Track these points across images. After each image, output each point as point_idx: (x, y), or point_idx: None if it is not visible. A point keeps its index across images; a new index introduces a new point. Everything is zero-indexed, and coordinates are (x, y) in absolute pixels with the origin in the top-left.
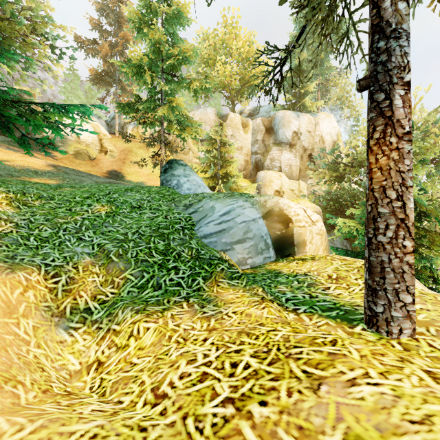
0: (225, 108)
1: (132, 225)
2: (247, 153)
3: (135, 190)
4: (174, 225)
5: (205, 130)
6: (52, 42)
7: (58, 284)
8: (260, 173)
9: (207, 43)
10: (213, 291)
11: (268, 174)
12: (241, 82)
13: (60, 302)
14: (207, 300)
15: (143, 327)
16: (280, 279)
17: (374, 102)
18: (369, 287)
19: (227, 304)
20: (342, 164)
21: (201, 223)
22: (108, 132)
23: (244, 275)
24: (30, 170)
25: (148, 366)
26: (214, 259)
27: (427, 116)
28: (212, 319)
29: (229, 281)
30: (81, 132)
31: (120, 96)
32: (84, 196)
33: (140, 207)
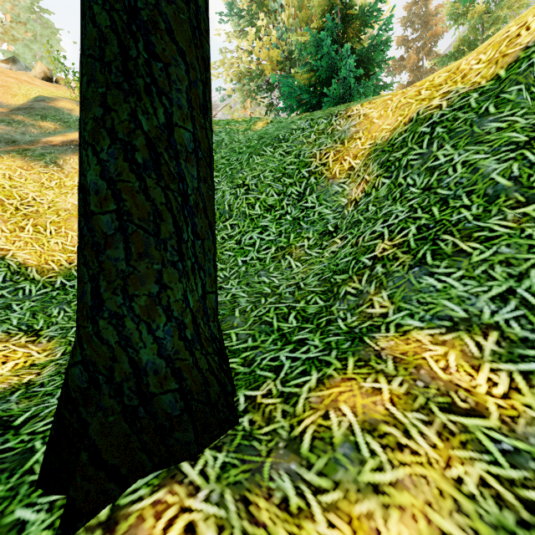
0: None
1: None
2: None
3: None
4: None
5: None
6: None
7: None
8: None
9: None
10: None
11: None
12: None
13: None
14: None
15: None
16: None
17: None
18: None
19: None
20: None
21: None
22: None
23: None
24: None
25: None
26: None
27: None
28: None
29: None
30: None
31: None
32: None
33: None
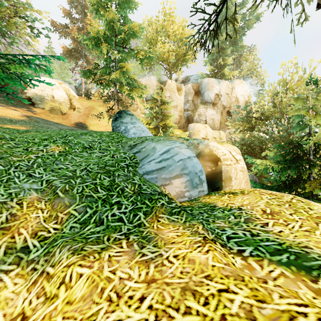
0: (164, 77)
1: (81, 162)
2: (180, 110)
3: (88, 134)
4: (120, 163)
5: (149, 90)
6: (32, 23)
7: None
8: (191, 125)
9: (150, 27)
10: (153, 228)
11: (196, 126)
12: (176, 57)
13: None
14: (147, 239)
15: (76, 273)
16: (216, 213)
17: None
18: None
19: (168, 244)
20: (253, 118)
21: (143, 161)
22: (76, 94)
23: (182, 208)
24: (6, 118)
25: None
26: (154, 194)
27: (319, 80)
28: (152, 265)
29: (169, 216)
30: (55, 93)
31: (86, 67)
32: (42, 138)
33: (91, 147)
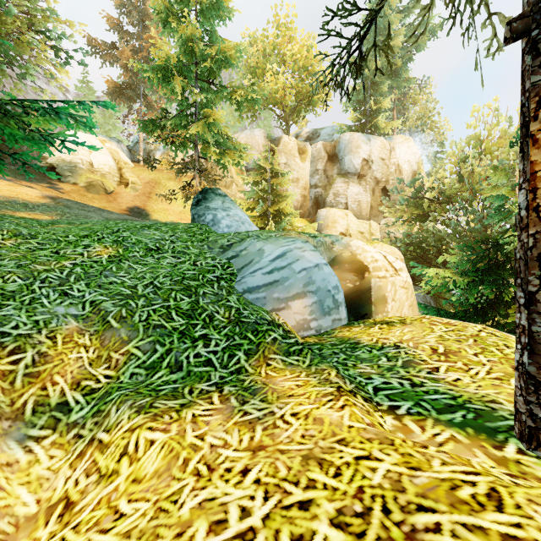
0: (277, 131)
1: (145, 274)
2: (304, 186)
3: (154, 227)
4: (206, 274)
5: (251, 154)
6: (56, 42)
7: (19, 365)
8: (321, 211)
9: (254, 48)
10: (260, 375)
11: (331, 213)
12: (297, 98)
13: (17, 395)
14: (251, 390)
15: (144, 439)
16: (359, 353)
17: (540, 56)
18: (530, 378)
19: (283, 398)
20: (425, 199)
21: (244, 272)
22: (130, 160)
23: (305, 346)
24: (18, 202)
25: (139, 526)
26: (262, 324)
27: None
28: (258, 426)
29: (284, 358)
30: (95, 159)
31: (145, 115)
32: (80, 235)
33: (159, 249)
